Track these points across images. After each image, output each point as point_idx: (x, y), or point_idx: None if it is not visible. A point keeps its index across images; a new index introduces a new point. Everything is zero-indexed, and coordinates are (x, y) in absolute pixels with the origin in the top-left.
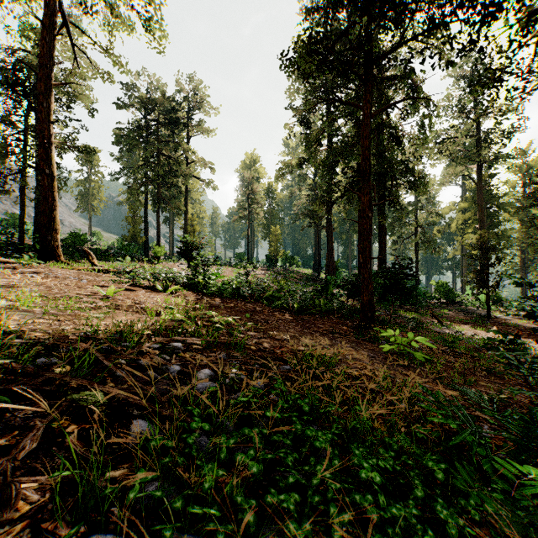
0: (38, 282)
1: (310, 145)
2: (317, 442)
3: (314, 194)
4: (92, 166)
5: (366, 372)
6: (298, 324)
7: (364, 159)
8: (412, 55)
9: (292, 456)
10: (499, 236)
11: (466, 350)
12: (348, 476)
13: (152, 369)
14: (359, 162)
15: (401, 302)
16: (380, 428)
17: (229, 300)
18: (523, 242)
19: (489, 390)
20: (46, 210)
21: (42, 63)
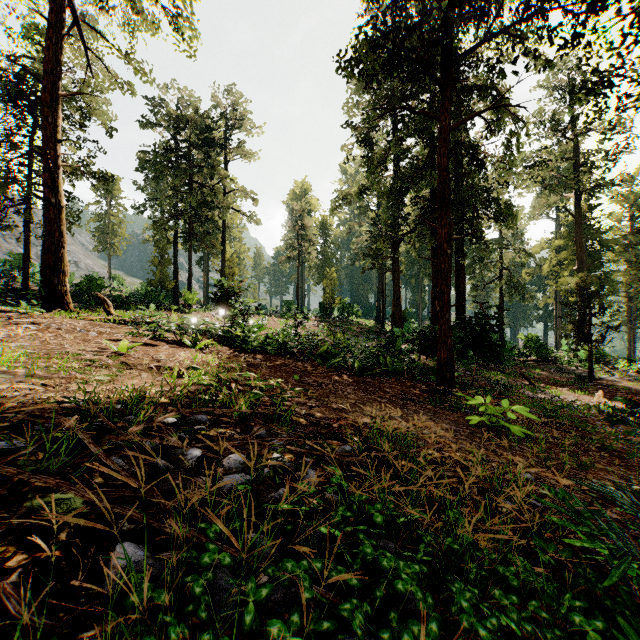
0: (33, 335)
1: (373, 170)
2: (399, 582)
3: (377, 230)
4: (112, 197)
5: (452, 454)
6: (359, 388)
7: (441, 182)
8: (501, 53)
9: (361, 610)
10: (602, 280)
11: (570, 420)
12: (446, 632)
13: (162, 454)
14: (432, 190)
15: (483, 359)
16: (486, 548)
17: (273, 358)
18: (630, 287)
19: (610, 475)
20: (52, 248)
21: (47, 69)
